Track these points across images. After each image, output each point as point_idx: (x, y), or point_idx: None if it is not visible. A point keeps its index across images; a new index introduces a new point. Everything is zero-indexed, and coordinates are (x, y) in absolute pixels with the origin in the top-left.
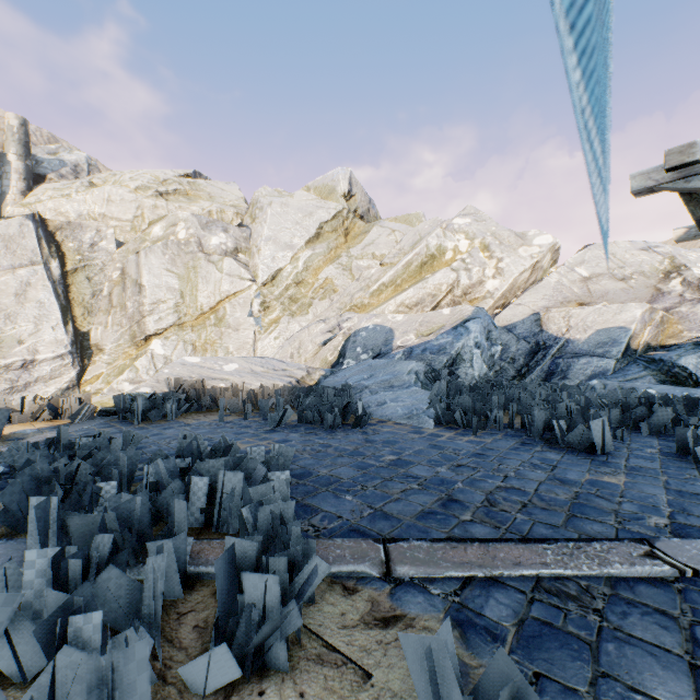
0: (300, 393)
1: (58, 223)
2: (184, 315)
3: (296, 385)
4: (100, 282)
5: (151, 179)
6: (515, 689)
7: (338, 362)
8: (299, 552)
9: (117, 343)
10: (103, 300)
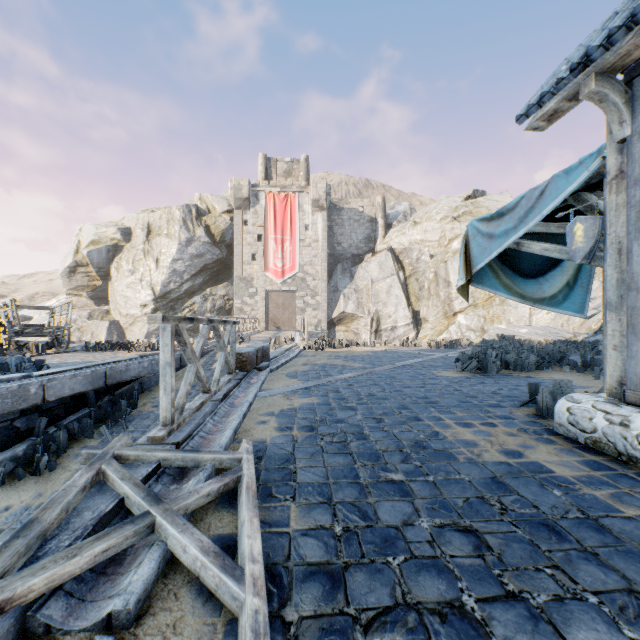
0: (567, 343)
1: (399, 250)
2: (476, 299)
3: (565, 340)
4: (422, 281)
5: (448, 210)
6: (592, 358)
7: (599, 330)
8: (565, 354)
9: (435, 317)
10: (424, 292)
